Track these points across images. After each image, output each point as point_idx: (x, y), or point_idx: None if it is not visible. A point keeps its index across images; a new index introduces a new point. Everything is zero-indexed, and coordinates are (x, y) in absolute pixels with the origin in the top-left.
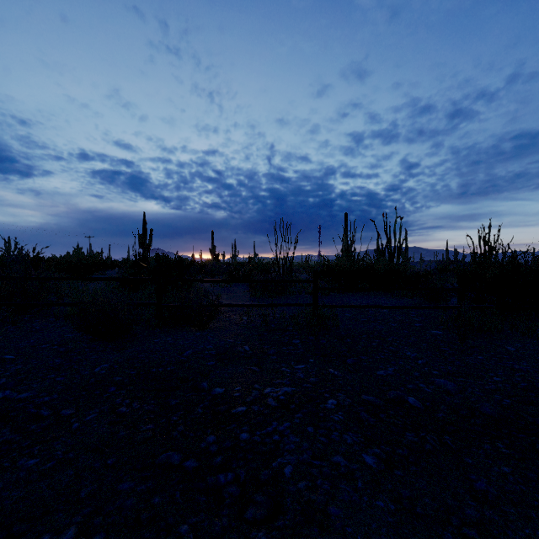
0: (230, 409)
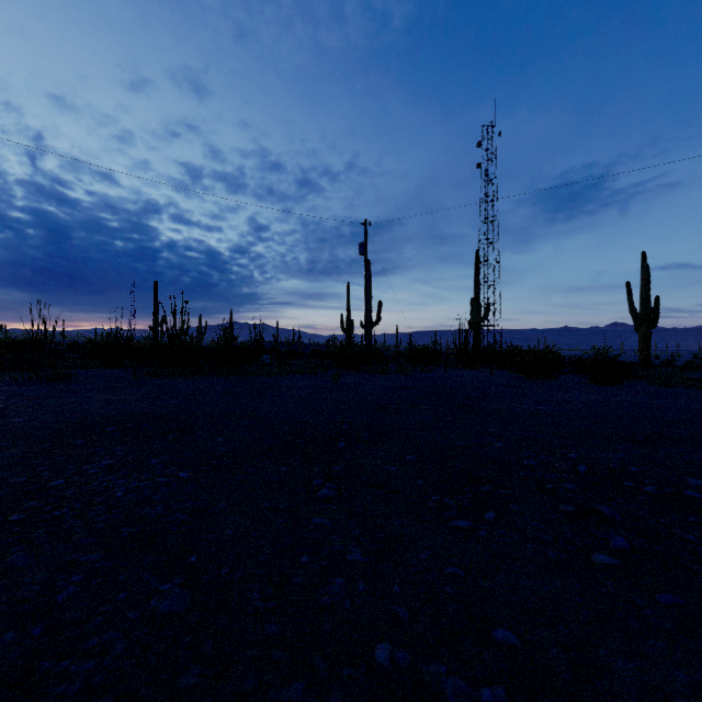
0: None
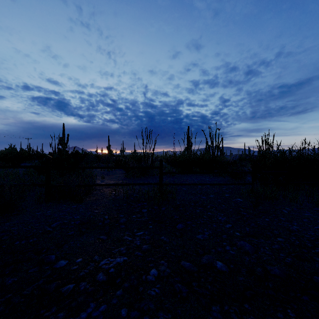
0: (59, 287)
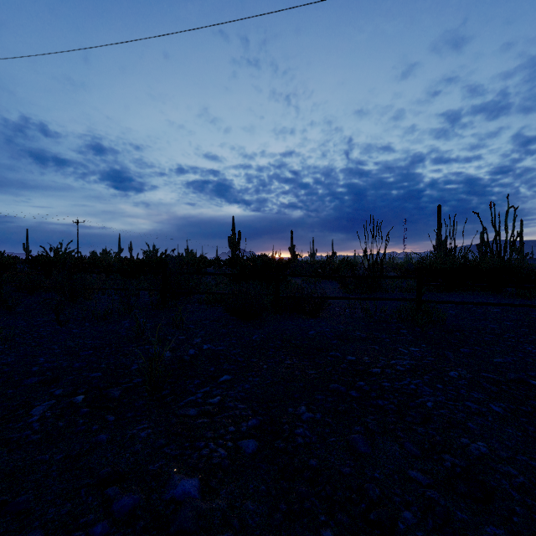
0: (367, 369)
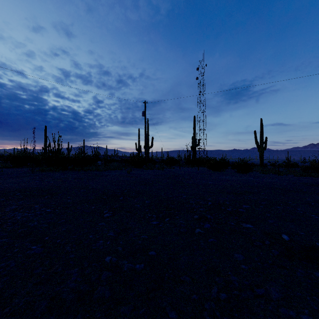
0: None
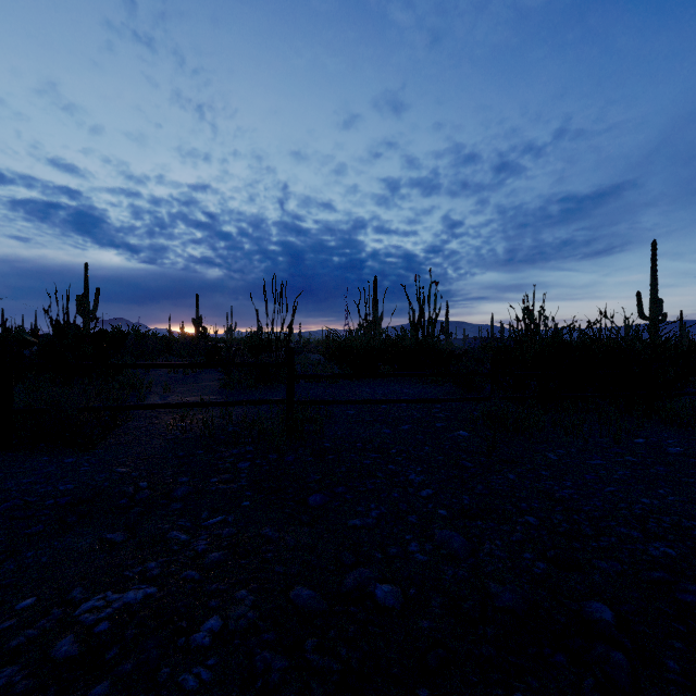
0: None
